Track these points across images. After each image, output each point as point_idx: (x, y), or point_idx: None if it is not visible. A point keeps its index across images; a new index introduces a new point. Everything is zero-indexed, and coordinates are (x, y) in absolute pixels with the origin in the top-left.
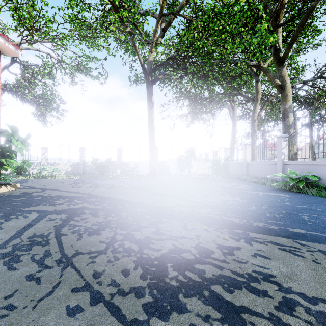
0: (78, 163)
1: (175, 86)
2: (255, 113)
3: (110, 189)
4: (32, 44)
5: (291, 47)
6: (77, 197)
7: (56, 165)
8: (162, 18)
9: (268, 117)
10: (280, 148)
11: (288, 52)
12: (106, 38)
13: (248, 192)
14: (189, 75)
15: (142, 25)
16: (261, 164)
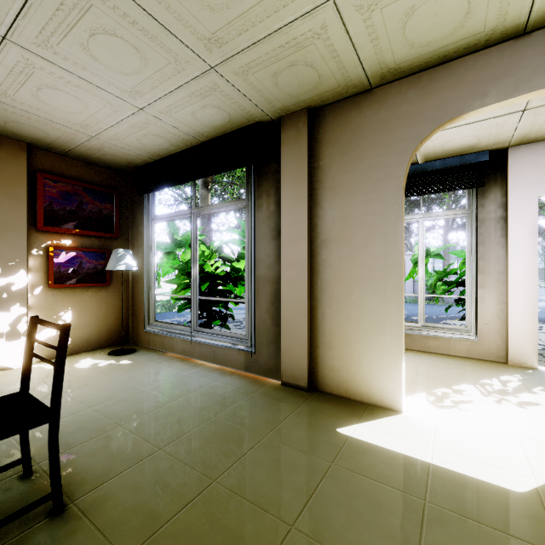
0: None
1: None
2: None
3: None
4: None
5: None
6: None
7: None
8: None
9: None
10: None
11: None
12: None
13: None
14: None
15: None
16: None
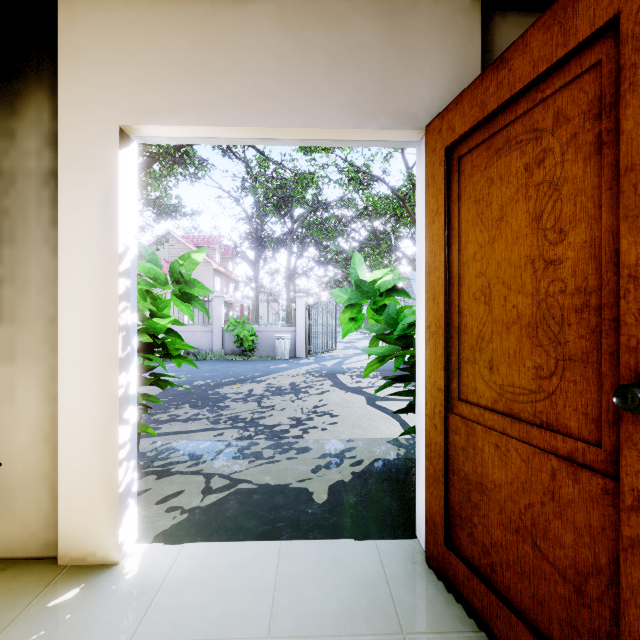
0: None
1: None
2: None
3: None
4: None
5: None
6: None
7: None
8: None
9: None
10: None
11: None
12: None
13: None
14: None
15: None
16: None
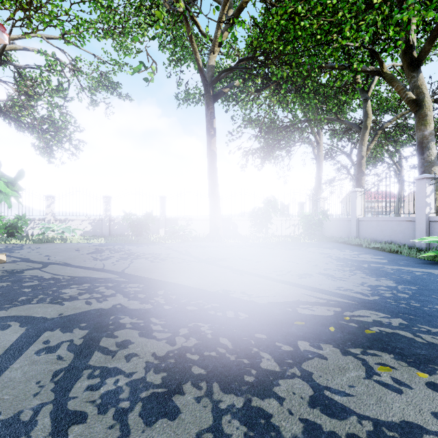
0: (101, 219)
1: (251, 102)
2: (364, 147)
3: (156, 262)
4: (30, 33)
5: (434, 40)
6: (103, 280)
7: (68, 222)
8: (229, 1)
9: (376, 154)
10: (423, 196)
11: (428, 49)
12: (145, 29)
13: (390, 268)
14: (270, 87)
15: (197, 16)
16: (384, 221)
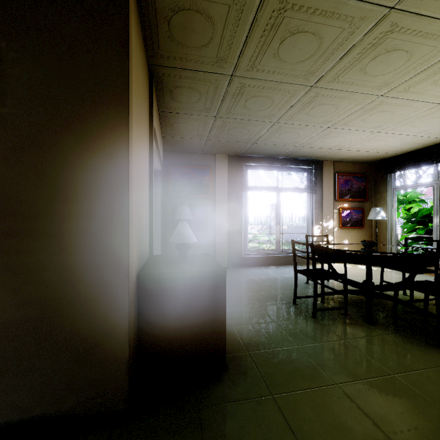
0: (268, 226)
1: None
2: None
3: None
4: None
5: None
6: None
7: None
8: None
9: None
10: None
11: None
12: None
13: None
14: None
15: None
16: None
